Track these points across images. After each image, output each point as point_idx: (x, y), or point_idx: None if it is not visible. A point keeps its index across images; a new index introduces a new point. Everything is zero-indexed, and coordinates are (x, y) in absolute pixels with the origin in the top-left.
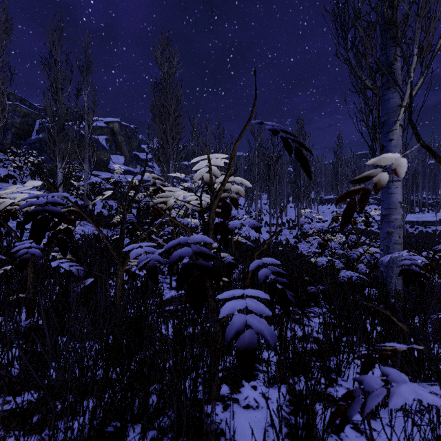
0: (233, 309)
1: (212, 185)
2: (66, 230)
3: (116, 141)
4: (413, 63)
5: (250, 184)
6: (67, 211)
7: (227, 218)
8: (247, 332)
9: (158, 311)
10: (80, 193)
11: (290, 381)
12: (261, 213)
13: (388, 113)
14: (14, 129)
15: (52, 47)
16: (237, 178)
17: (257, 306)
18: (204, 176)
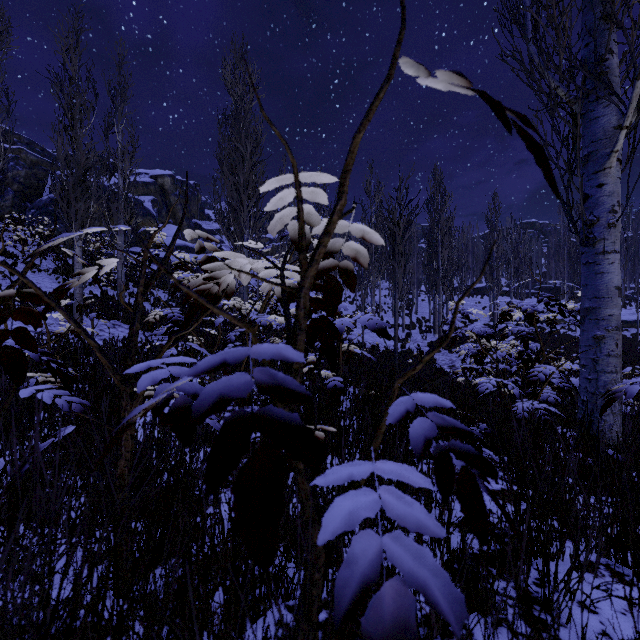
0: (352, 519)
1: (303, 235)
2: (21, 333)
3: (167, 204)
4: None
5: (381, 239)
6: (16, 294)
7: (333, 310)
8: (389, 587)
9: None
10: (113, 279)
11: None
12: (380, 310)
13: (597, 141)
14: (17, 186)
15: (66, 57)
16: (355, 225)
17: (407, 511)
18: (290, 227)
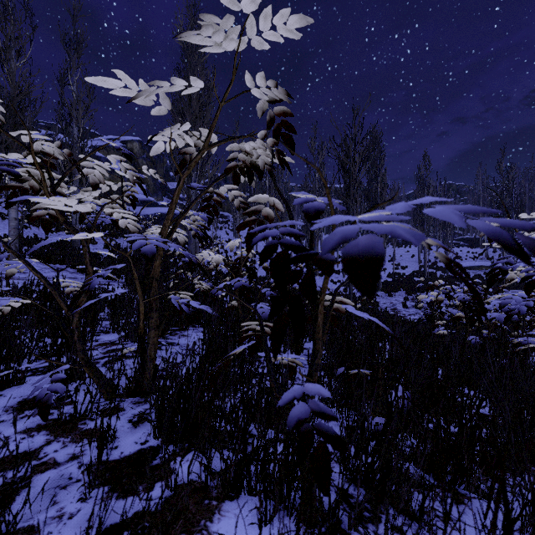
0: None
1: None
2: None
3: (135, 166)
4: None
5: None
6: None
7: None
8: None
9: None
10: None
11: None
12: None
13: None
14: None
15: None
16: None
17: None
18: None
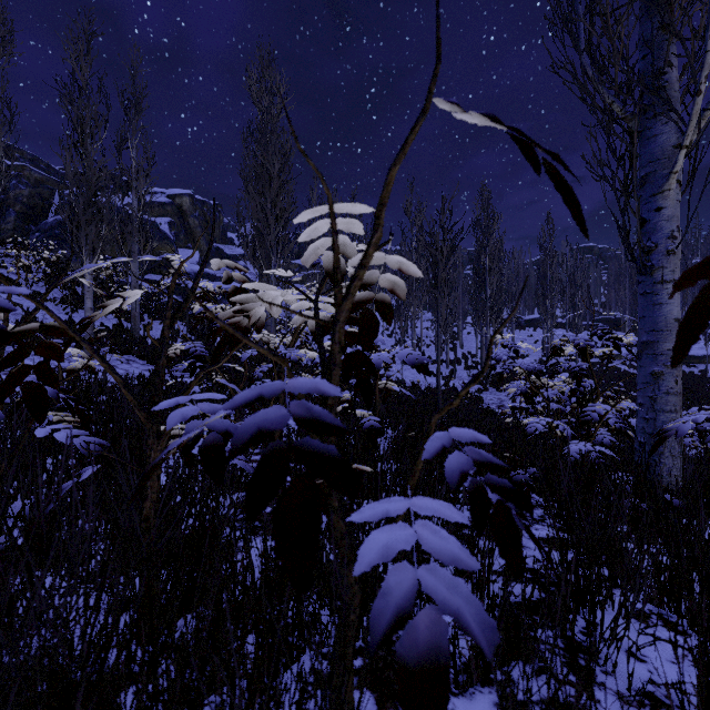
0: (388, 552)
1: (339, 267)
2: (43, 368)
3: (186, 226)
4: (706, 65)
5: (418, 271)
6: (39, 328)
7: (369, 344)
8: (423, 615)
9: (241, 516)
10: (127, 310)
11: (499, 677)
12: (421, 344)
13: (655, 161)
14: (20, 207)
15: (75, 65)
16: (391, 257)
17: (443, 545)
18: (324, 257)
